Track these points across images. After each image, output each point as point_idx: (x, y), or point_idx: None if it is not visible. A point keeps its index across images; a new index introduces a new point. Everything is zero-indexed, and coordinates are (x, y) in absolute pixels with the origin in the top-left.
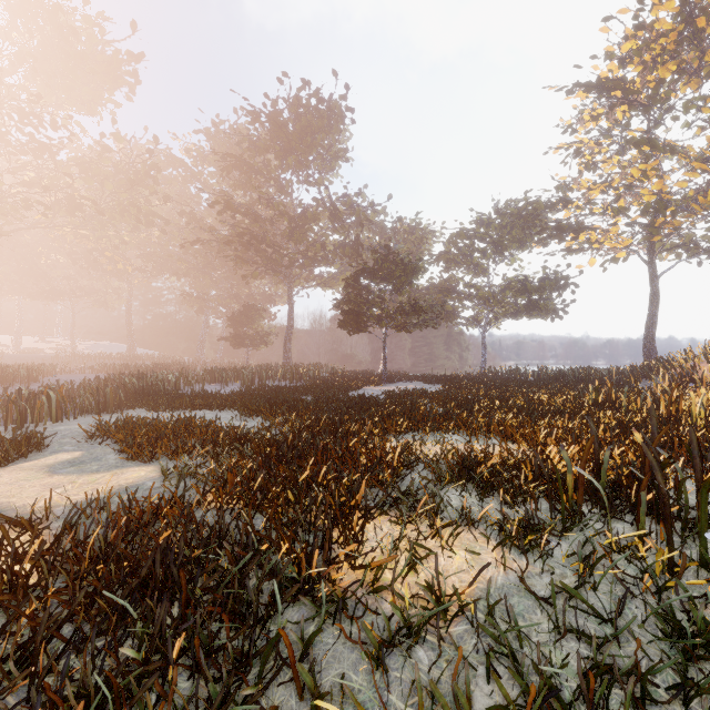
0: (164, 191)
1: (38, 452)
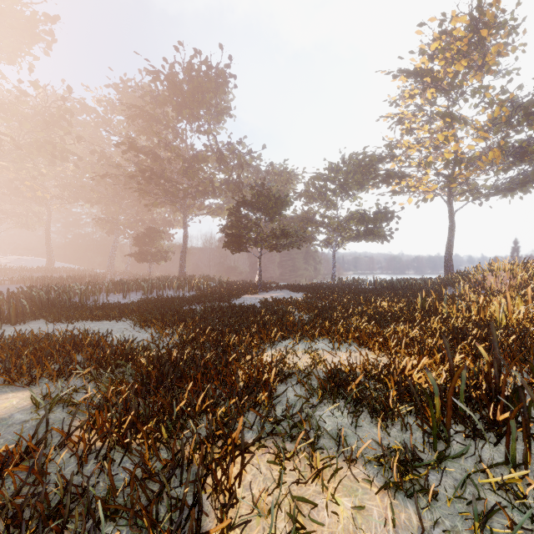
0: (79, 133)
1: None
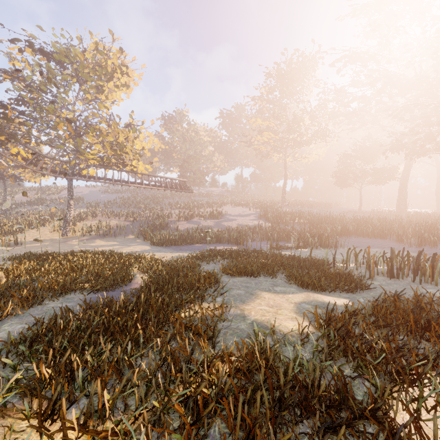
0: None
1: (347, 293)
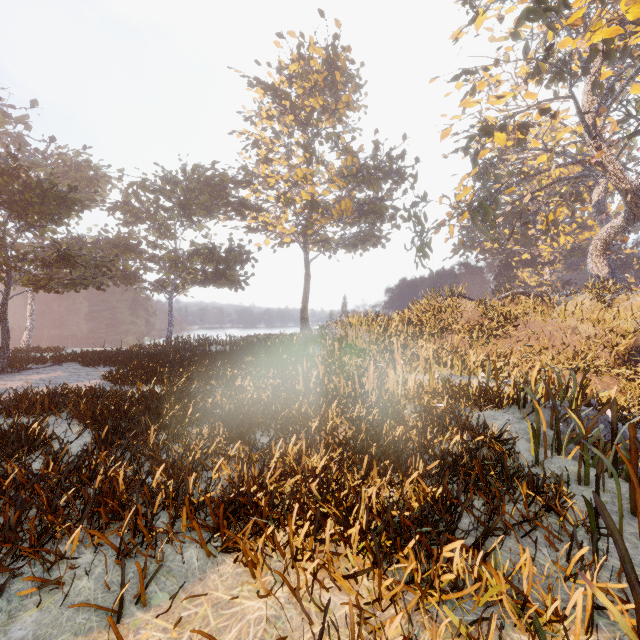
0: None
1: None
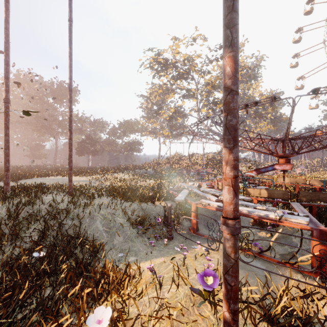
0: None
1: None
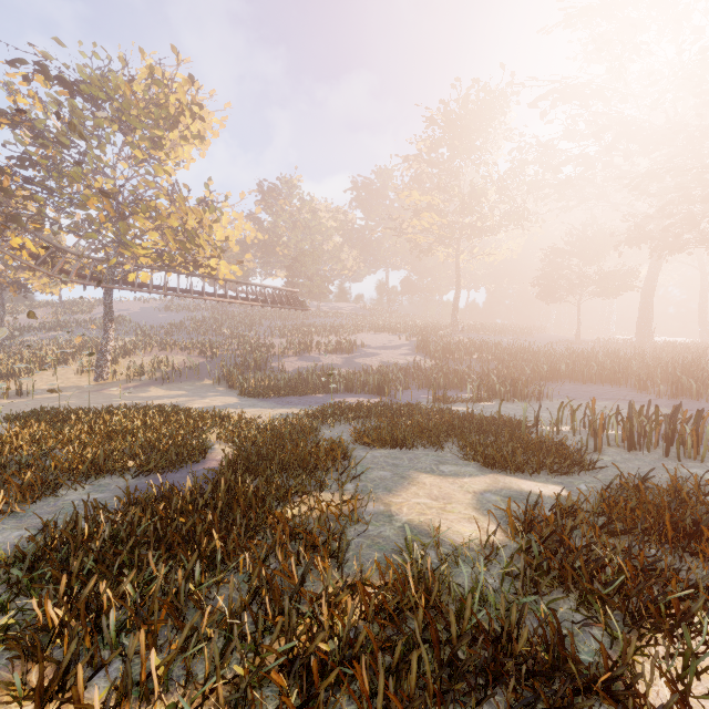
0: None
1: (559, 476)
